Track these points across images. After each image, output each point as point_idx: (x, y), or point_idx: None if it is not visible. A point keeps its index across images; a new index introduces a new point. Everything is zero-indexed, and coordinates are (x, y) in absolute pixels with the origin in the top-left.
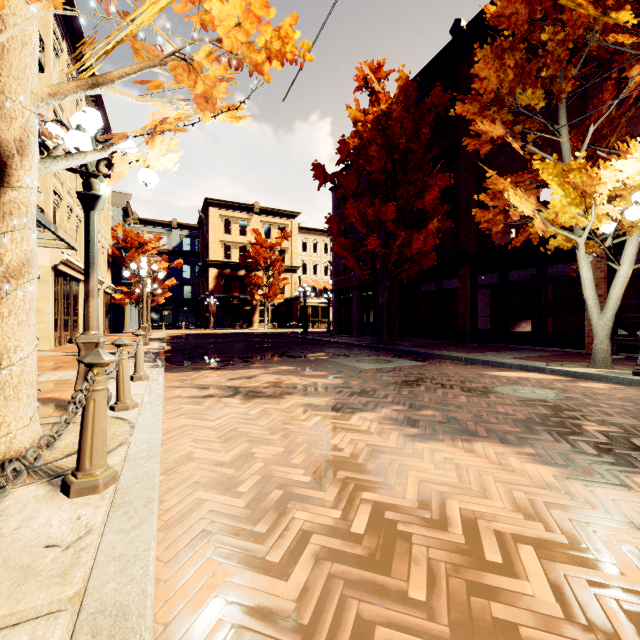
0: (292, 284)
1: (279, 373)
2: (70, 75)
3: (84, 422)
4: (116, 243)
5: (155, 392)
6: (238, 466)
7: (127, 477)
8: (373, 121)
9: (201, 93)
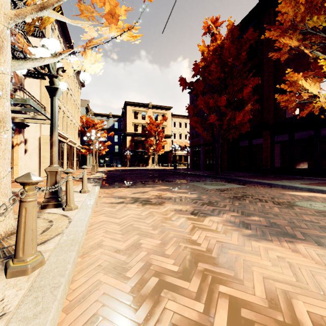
0: (168, 144)
1: (160, 190)
2: (59, 41)
3: (19, 224)
4: (82, 125)
5: (90, 200)
6: (129, 253)
7: (51, 262)
8: (213, 50)
9: (108, 11)
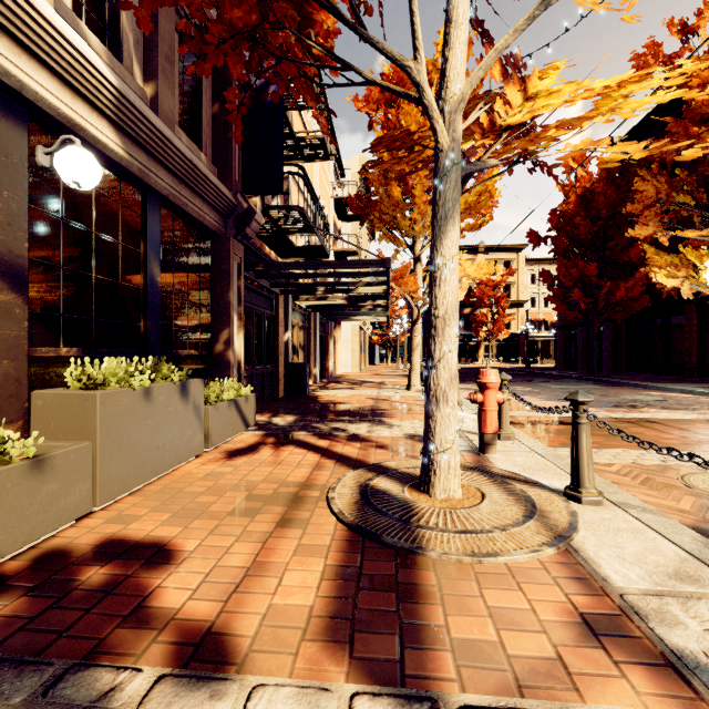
0: (519, 318)
1: None
2: None
3: None
4: None
5: None
6: None
7: None
8: (575, 201)
9: (463, 288)
